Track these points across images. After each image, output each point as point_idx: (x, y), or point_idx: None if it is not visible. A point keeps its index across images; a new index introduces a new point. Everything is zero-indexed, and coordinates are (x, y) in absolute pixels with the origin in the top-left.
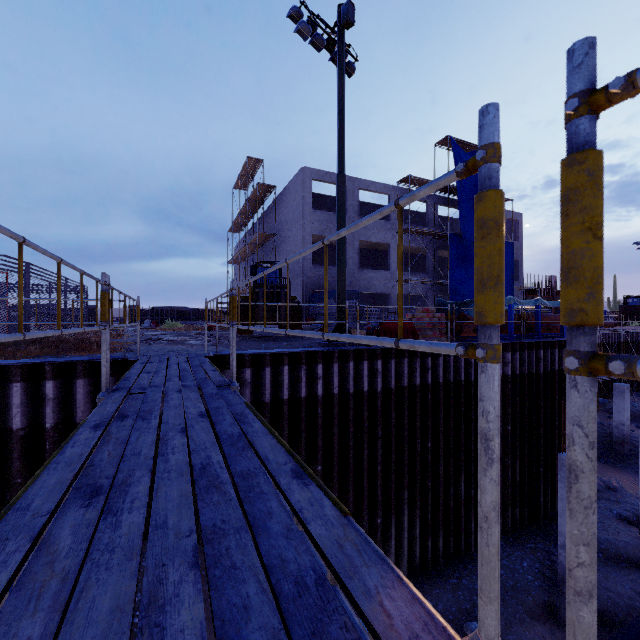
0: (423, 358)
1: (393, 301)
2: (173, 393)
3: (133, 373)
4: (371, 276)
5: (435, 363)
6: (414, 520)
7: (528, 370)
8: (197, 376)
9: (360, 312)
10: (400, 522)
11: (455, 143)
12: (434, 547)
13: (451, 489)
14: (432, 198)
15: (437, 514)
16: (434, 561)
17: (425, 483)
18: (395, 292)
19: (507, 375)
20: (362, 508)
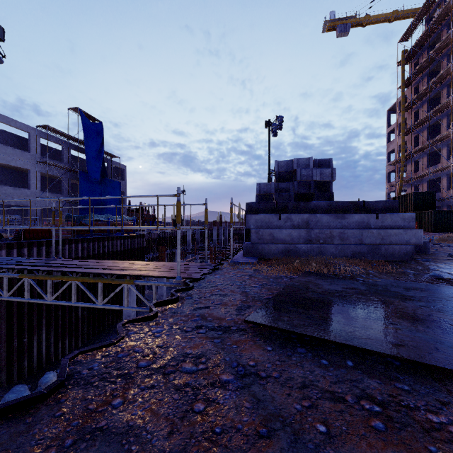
0: (56, 246)
1: (33, 212)
2: None
3: None
4: (11, 192)
5: (64, 248)
6: (50, 334)
7: (116, 249)
8: None
9: (2, 220)
10: (40, 338)
11: (83, 114)
12: (63, 346)
13: (73, 313)
14: (67, 144)
15: (65, 328)
16: (63, 354)
17: (57, 313)
18: (35, 205)
19: (105, 252)
20: (12, 335)
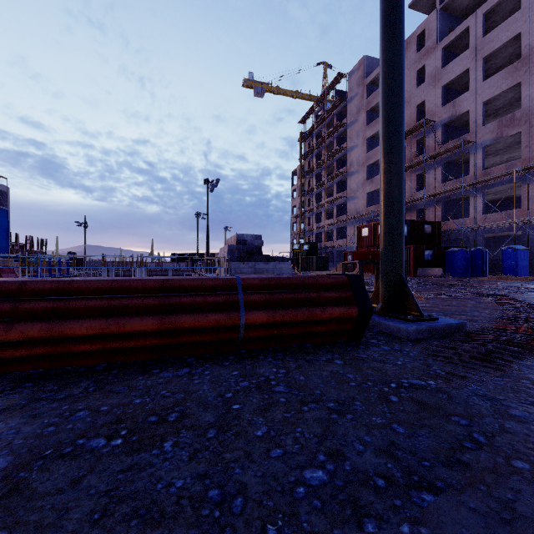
0: None
1: None
2: None
3: None
4: None
5: None
6: None
7: None
8: None
9: None
10: None
11: None
12: None
13: None
14: None
15: None
16: None
17: None
18: None
19: None
20: None
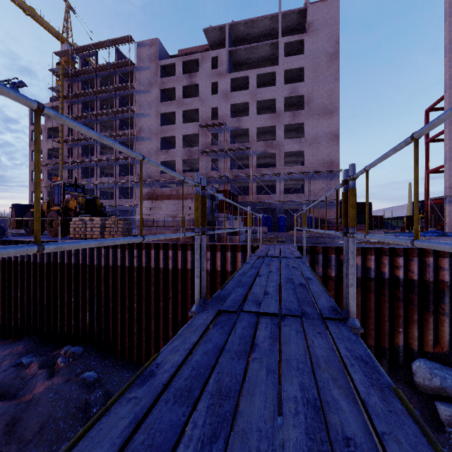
0: None
1: None
2: (272, 291)
3: (411, 448)
4: None
5: None
6: None
7: None
8: (223, 336)
9: None
10: None
11: None
12: None
13: None
14: None
15: None
16: None
17: None
18: None
19: None
20: None
